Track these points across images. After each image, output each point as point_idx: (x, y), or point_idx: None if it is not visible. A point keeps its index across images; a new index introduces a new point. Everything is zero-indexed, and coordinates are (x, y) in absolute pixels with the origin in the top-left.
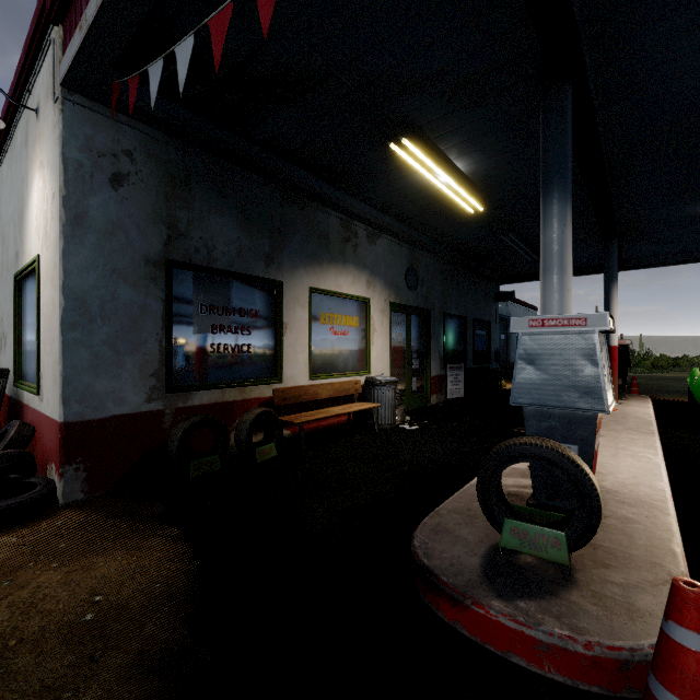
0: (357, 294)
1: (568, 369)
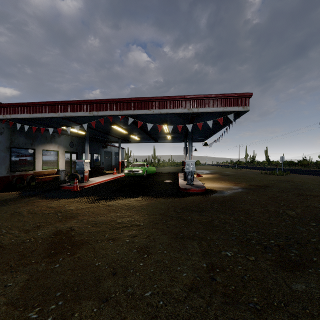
0: (55, 150)
1: (81, 166)
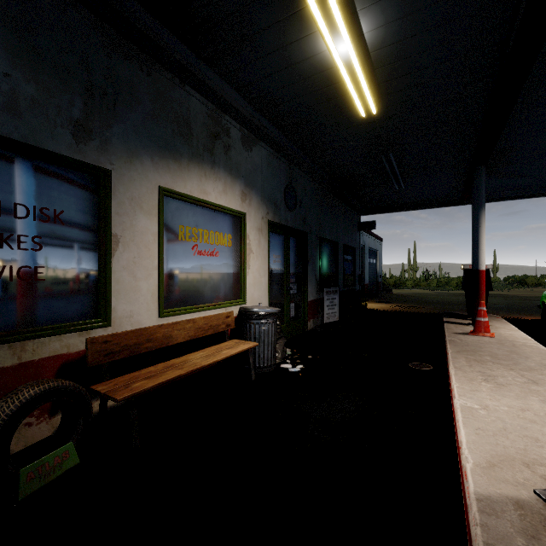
0: (229, 206)
1: None
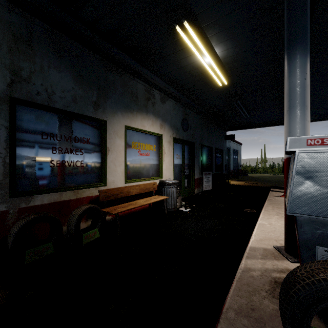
0: (154, 132)
1: None
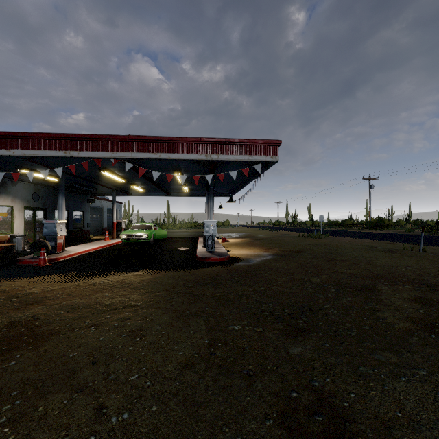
0: (6, 205)
1: (52, 229)
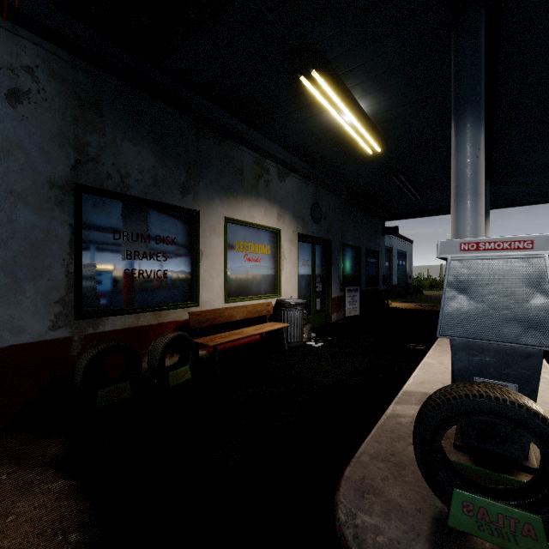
0: (268, 225)
1: (509, 298)
